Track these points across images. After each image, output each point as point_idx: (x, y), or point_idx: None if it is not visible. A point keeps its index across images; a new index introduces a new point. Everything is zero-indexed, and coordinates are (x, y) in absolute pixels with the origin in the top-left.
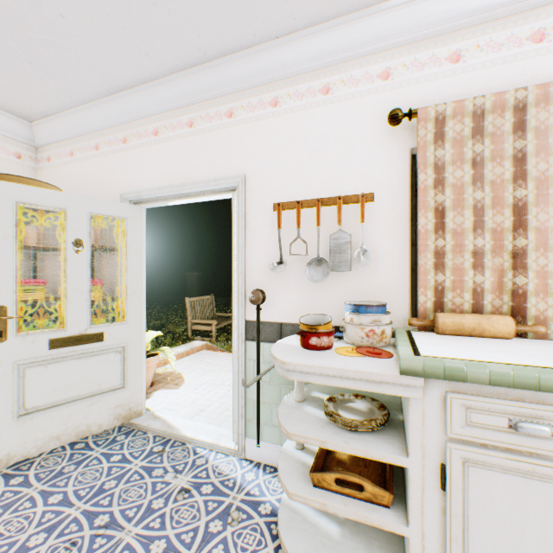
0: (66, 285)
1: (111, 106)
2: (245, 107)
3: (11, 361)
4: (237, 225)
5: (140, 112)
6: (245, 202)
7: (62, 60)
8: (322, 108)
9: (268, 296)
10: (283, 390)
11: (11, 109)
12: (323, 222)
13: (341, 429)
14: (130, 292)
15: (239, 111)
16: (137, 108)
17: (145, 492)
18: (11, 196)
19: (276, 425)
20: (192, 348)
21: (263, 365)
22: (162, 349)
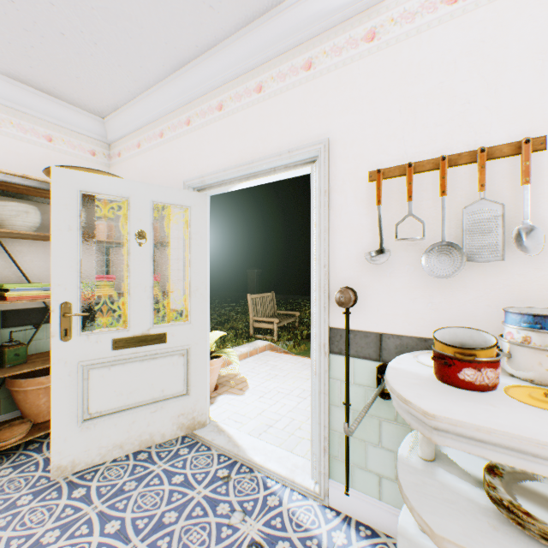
0: (129, 281)
1: (175, 86)
2: (328, 52)
3: (75, 362)
4: (316, 205)
5: (203, 87)
6: (328, 174)
7: (124, 34)
8: (447, 24)
9: (360, 297)
10: (384, 425)
11: (85, 105)
12: (449, 190)
13: (537, 542)
14: (194, 289)
15: (320, 59)
16: (201, 82)
17: (208, 537)
18: (75, 185)
19: (373, 471)
20: (255, 348)
21: (354, 388)
22: (225, 350)
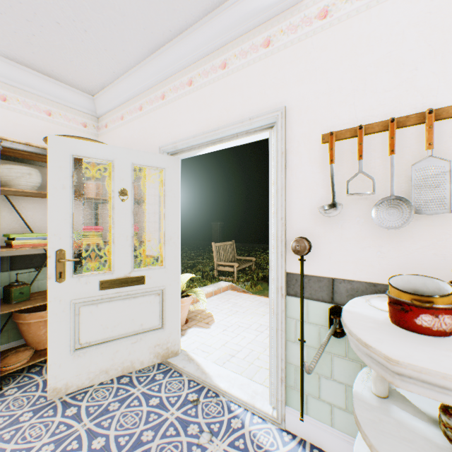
0: (113, 231)
1: (152, 66)
2: (285, 30)
3: (68, 300)
4: (274, 165)
5: (176, 66)
6: (285, 138)
7: (109, 21)
8: None
9: (314, 246)
10: (335, 360)
11: (78, 85)
12: (397, 149)
13: None
14: (168, 238)
15: (278, 37)
16: (173, 62)
17: None
18: (68, 150)
19: (326, 401)
20: (219, 288)
21: (308, 327)
22: (194, 290)
